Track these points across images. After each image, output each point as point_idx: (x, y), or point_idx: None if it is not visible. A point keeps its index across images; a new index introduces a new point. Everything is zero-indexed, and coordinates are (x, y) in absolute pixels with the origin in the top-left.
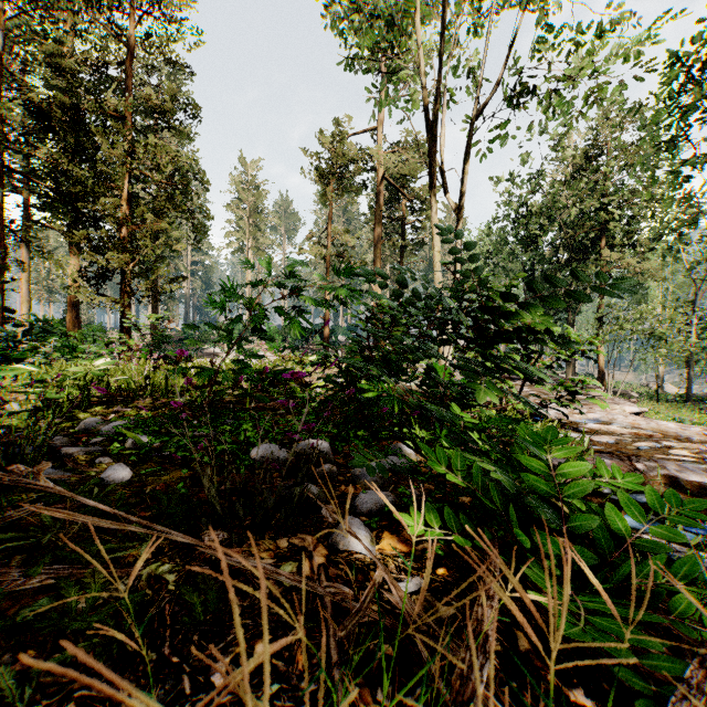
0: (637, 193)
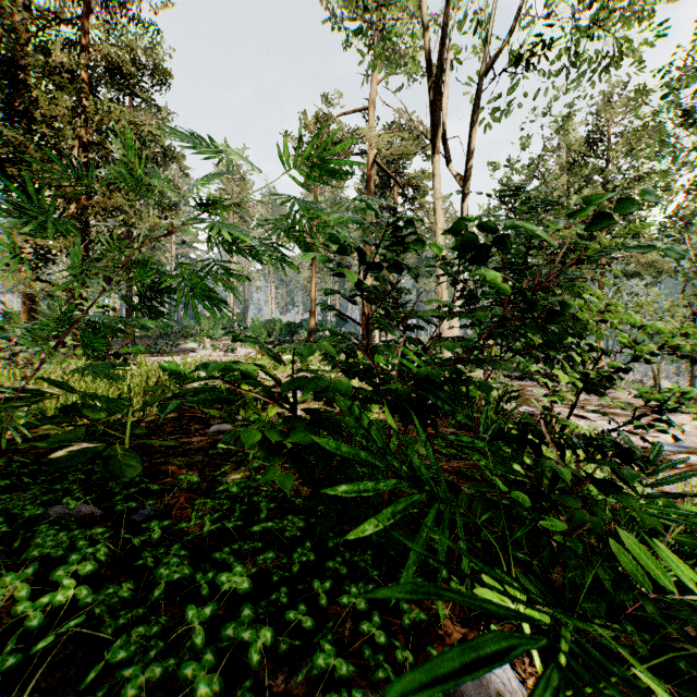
0: (640, 181)
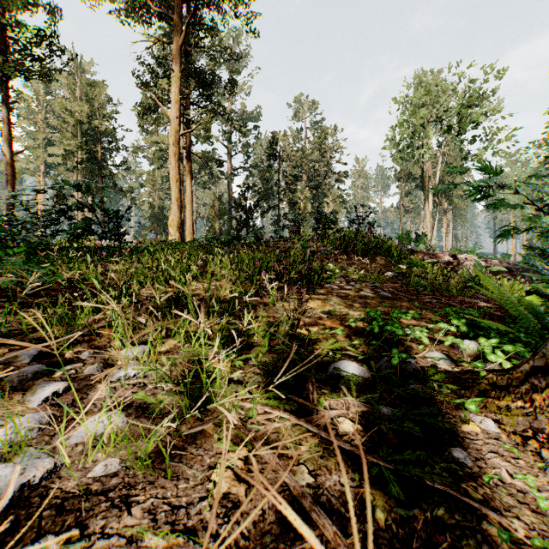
0: None
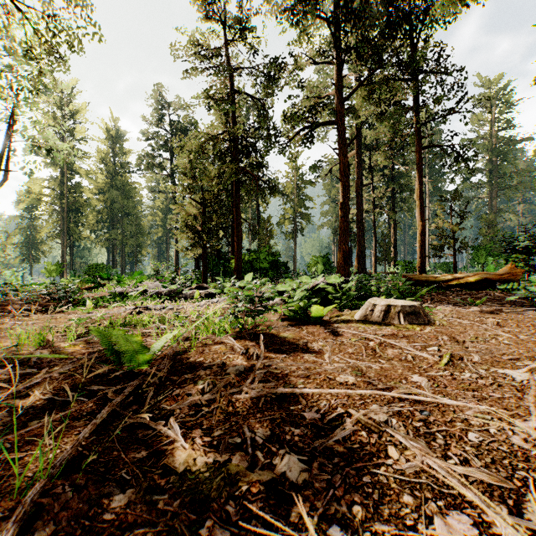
0: None
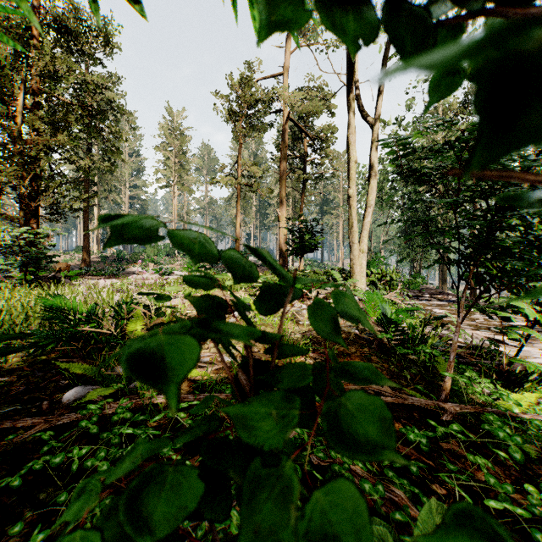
0: None
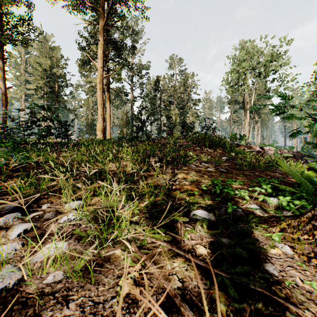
0: None
